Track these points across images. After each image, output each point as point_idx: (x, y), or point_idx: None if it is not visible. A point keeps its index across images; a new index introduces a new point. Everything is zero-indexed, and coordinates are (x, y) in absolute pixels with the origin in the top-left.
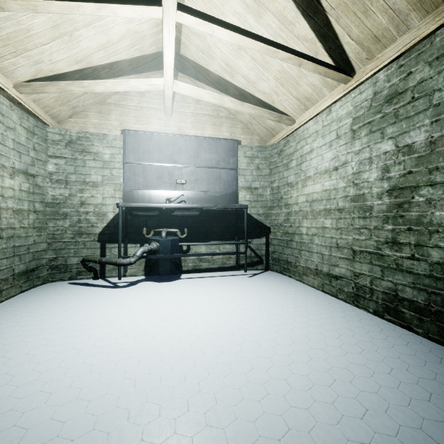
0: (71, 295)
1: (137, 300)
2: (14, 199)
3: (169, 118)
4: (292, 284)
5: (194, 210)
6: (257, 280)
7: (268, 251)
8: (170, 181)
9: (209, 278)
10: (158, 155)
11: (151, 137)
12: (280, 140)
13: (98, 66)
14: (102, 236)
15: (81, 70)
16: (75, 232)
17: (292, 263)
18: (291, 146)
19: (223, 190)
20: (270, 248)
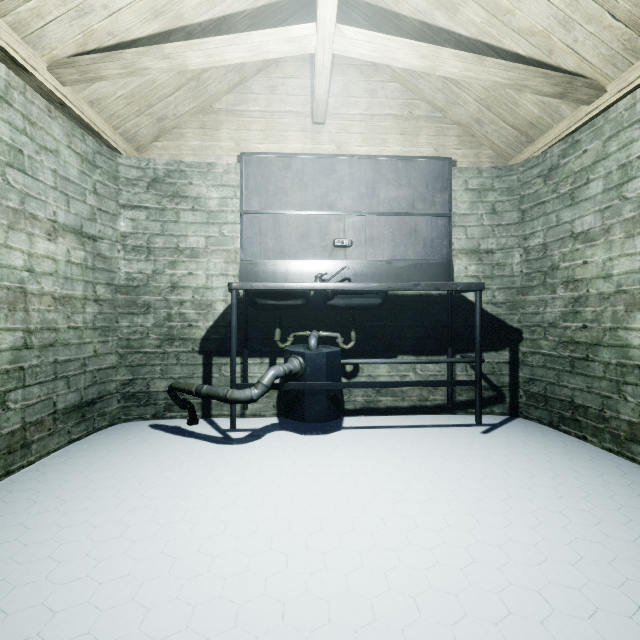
0: (145, 455)
1: (263, 481)
2: (55, 277)
3: (320, 129)
4: (604, 463)
5: (372, 295)
6: (506, 443)
7: (517, 378)
8: (322, 243)
9: (399, 430)
10: (301, 195)
11: (289, 163)
12: (550, 146)
13: (194, 27)
14: (205, 343)
15: (165, 34)
16: (162, 337)
17: (589, 410)
18: (586, 151)
19: (423, 257)
20: (522, 371)
